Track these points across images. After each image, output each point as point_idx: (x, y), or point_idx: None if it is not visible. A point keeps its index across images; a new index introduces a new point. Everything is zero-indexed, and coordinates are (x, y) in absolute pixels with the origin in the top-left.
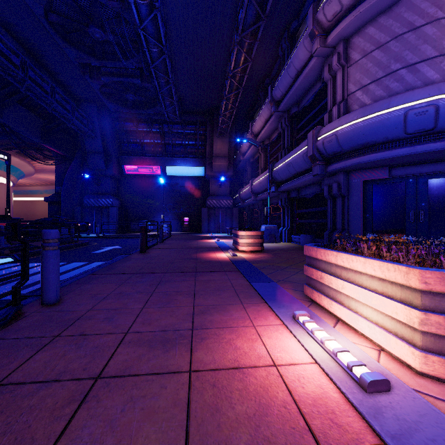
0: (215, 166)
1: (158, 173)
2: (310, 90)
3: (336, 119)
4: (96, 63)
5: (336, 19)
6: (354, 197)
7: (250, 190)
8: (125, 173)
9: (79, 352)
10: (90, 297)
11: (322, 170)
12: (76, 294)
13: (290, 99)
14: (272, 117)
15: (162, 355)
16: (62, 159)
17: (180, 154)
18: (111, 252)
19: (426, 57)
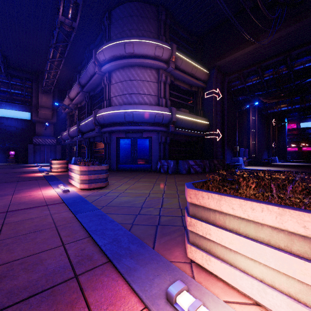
0: (40, 114)
1: None
2: (99, 86)
3: (103, 109)
4: None
5: (104, 62)
6: (113, 144)
7: (68, 135)
8: None
9: None
10: None
11: (99, 130)
12: None
13: (89, 87)
14: (80, 93)
15: (0, 197)
16: None
17: (5, 99)
18: None
19: (134, 92)
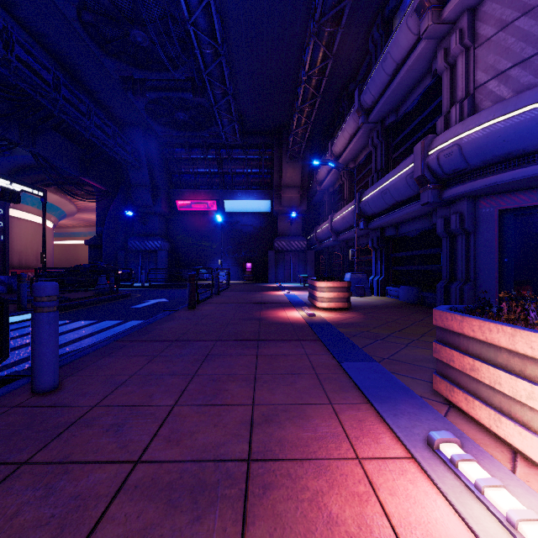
0: (284, 199)
1: (215, 209)
2: (414, 89)
3: (459, 123)
4: (140, 75)
5: None
6: (484, 233)
7: (330, 228)
8: (176, 210)
9: (43, 510)
10: (103, 381)
11: (436, 196)
12: (86, 374)
13: (385, 105)
14: (360, 132)
15: (187, 531)
16: (103, 195)
17: (241, 185)
18: (154, 307)
19: None
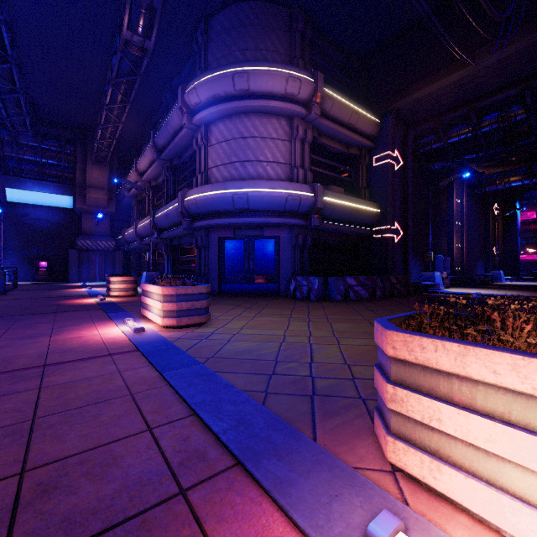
0: (89, 198)
1: None
2: (188, 149)
3: (197, 188)
4: None
5: (198, 107)
6: (212, 249)
7: (135, 233)
8: None
9: None
10: None
11: (190, 225)
12: None
13: (171, 152)
14: (156, 162)
15: (31, 340)
16: None
17: (32, 175)
18: None
19: (250, 159)
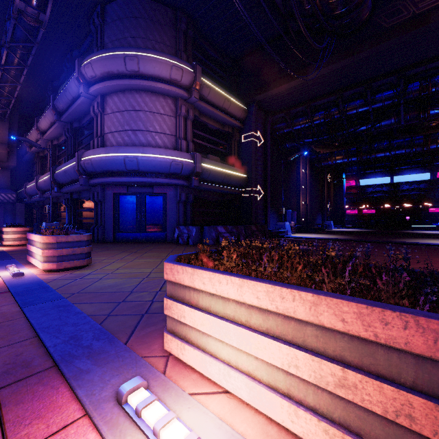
0: None
1: None
2: (87, 115)
3: (92, 150)
4: None
5: (94, 79)
6: (108, 203)
7: (36, 187)
8: None
9: None
10: None
11: (86, 182)
12: None
13: (70, 116)
14: (57, 124)
15: None
16: None
17: None
18: None
19: (140, 129)
